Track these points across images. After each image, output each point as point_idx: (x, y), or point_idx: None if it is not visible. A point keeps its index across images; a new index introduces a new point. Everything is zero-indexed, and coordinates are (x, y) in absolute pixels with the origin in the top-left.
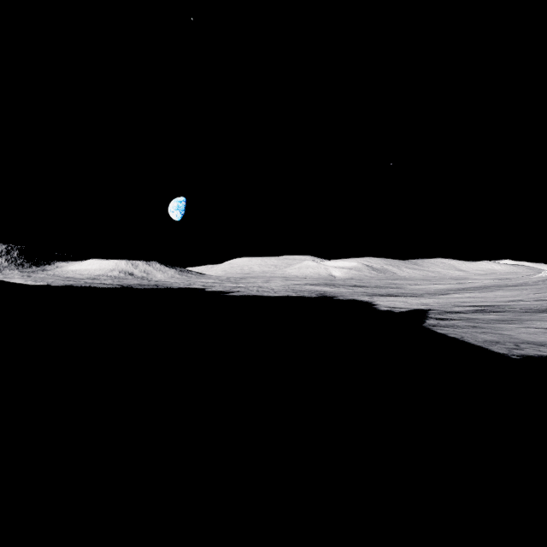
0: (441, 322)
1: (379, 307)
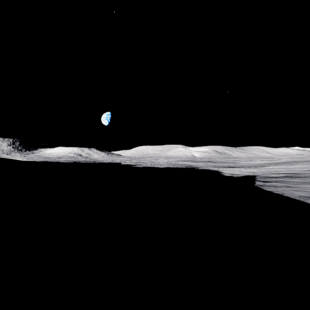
0: (265, 183)
1: (224, 174)
